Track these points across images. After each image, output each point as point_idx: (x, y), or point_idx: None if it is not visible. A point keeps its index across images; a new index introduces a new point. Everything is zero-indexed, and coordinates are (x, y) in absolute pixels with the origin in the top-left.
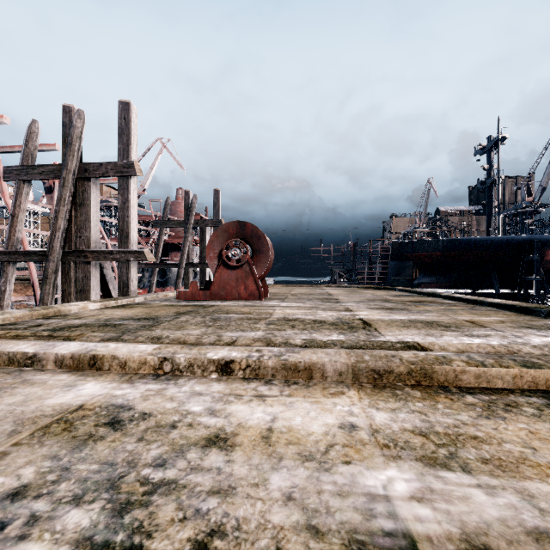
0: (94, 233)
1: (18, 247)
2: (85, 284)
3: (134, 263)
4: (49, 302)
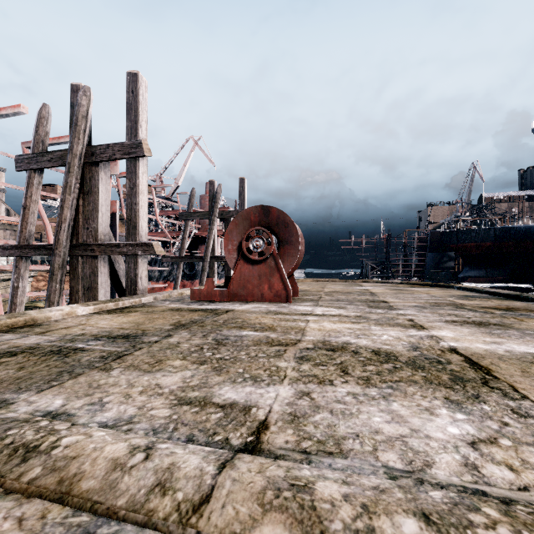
0: (102, 224)
1: (31, 240)
2: (92, 281)
3: (143, 257)
4: (56, 300)
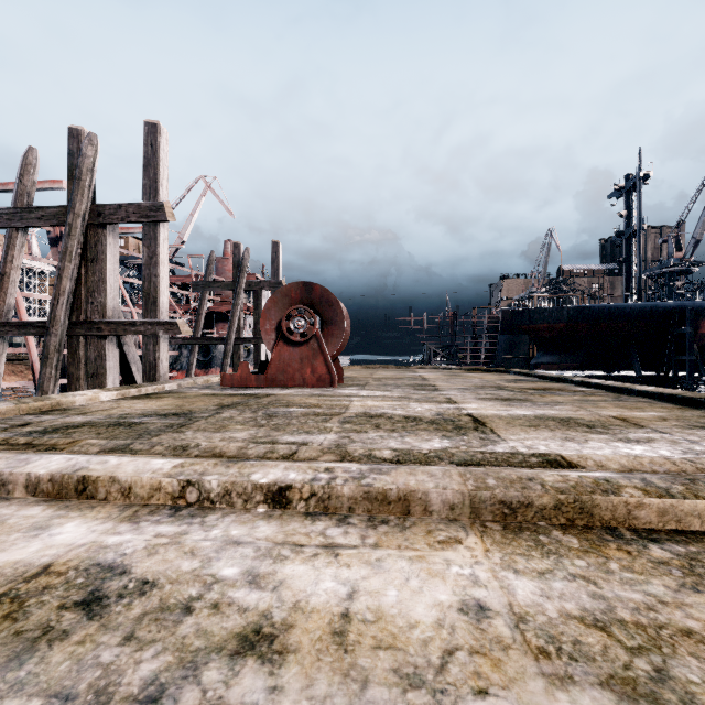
0: (110, 298)
1: (10, 316)
2: (99, 366)
3: (164, 338)
4: (50, 389)
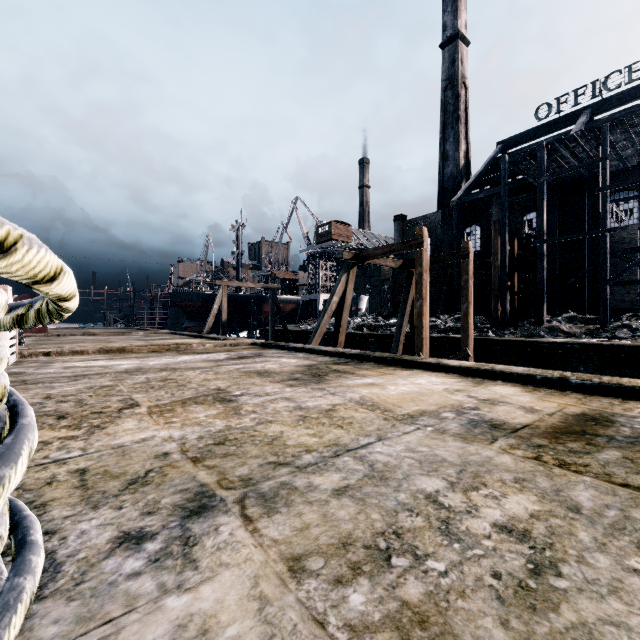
0: None
1: None
2: None
3: None
4: None
